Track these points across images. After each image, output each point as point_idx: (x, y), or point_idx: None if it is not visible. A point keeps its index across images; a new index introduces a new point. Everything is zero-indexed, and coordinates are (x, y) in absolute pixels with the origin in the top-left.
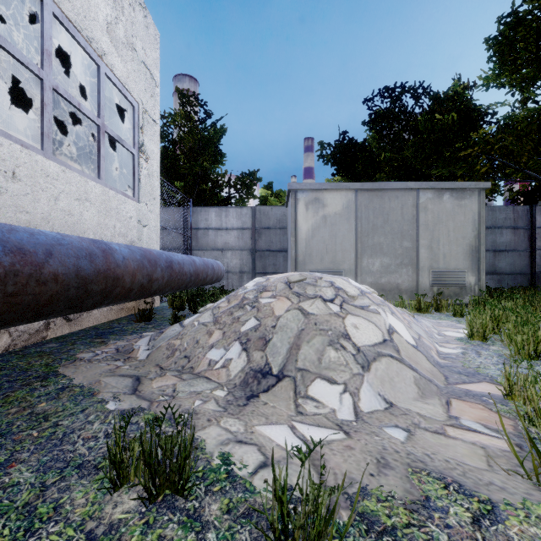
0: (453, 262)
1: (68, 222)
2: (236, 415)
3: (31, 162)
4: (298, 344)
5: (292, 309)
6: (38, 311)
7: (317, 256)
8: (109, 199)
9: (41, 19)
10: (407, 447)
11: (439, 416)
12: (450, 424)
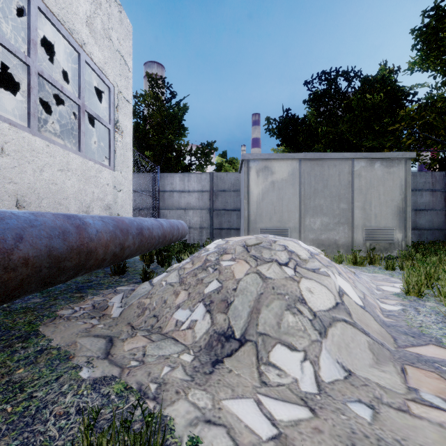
0: (383, 221)
1: (51, 190)
2: (203, 386)
3: (18, 139)
4: (258, 308)
5: (250, 273)
6: (8, 295)
7: (266, 216)
8: (88, 169)
9: (28, 12)
10: (375, 430)
11: (398, 387)
12: (412, 399)
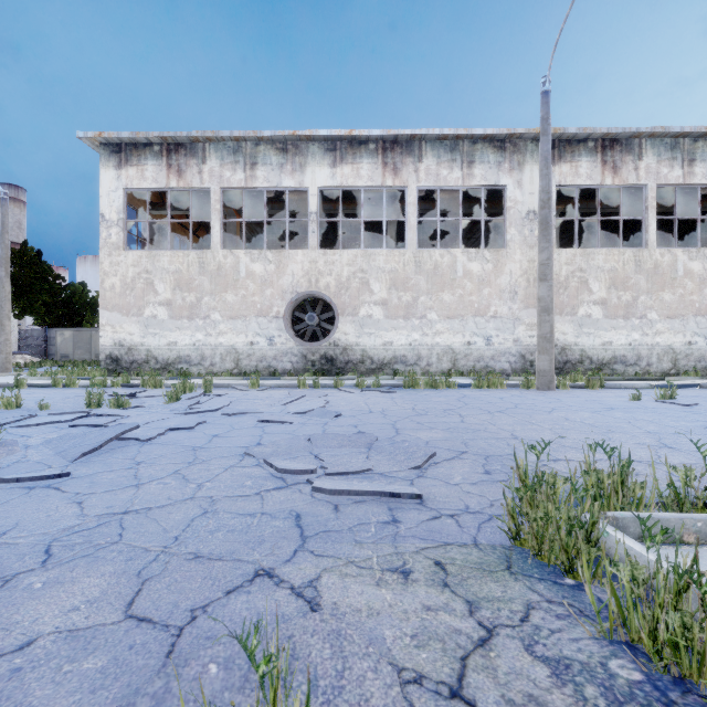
0: None
1: None
2: None
3: None
4: None
5: None
6: None
7: (63, 350)
8: None
9: None
10: None
11: None
12: None
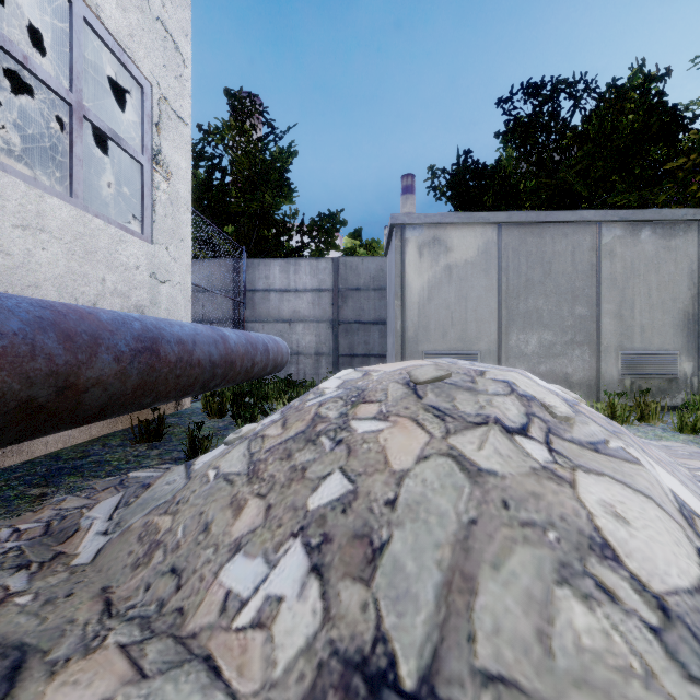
0: (657, 339)
1: None
2: None
3: None
4: (468, 573)
5: (433, 455)
6: None
7: (436, 330)
8: (92, 233)
9: None
10: None
11: None
12: None
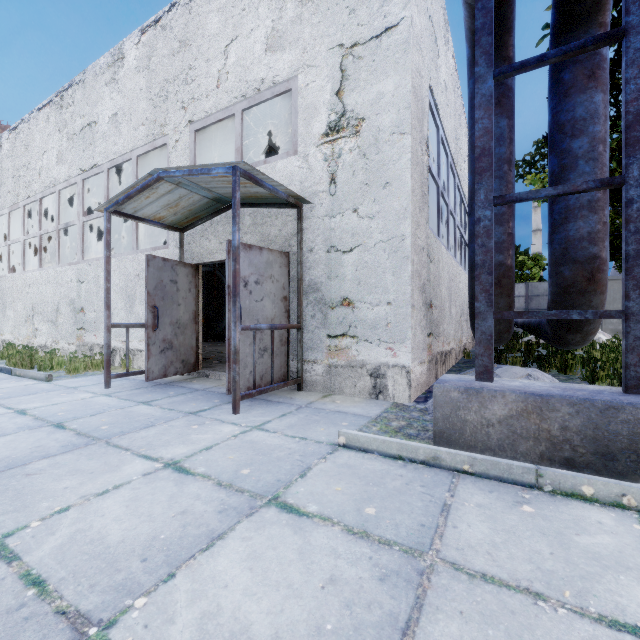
0: None
1: None
2: None
3: None
4: None
5: None
6: None
7: None
8: None
9: None
10: None
11: None
12: None
